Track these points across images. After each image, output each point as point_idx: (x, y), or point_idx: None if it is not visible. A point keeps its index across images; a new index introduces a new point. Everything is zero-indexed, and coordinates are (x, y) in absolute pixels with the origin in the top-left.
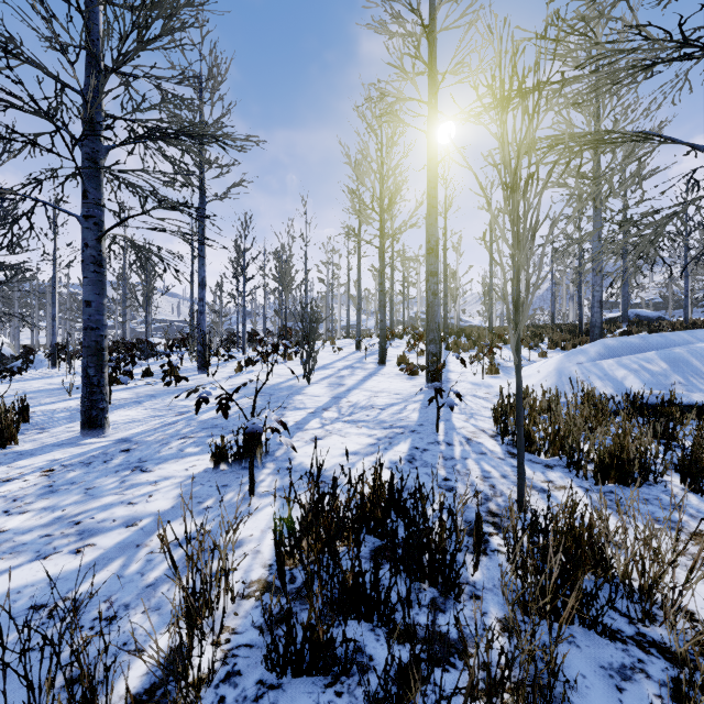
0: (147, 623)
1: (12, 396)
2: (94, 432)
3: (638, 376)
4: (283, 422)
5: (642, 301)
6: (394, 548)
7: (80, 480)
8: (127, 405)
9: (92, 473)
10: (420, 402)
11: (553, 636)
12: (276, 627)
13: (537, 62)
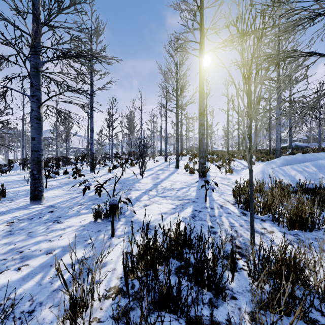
0: (51, 314)
1: (0, 183)
2: (36, 202)
3: (302, 174)
4: (128, 199)
5: (298, 139)
6: (188, 269)
7: (26, 227)
8: (54, 188)
9: (33, 224)
10: (196, 186)
11: (280, 324)
12: (123, 318)
13: (261, 10)
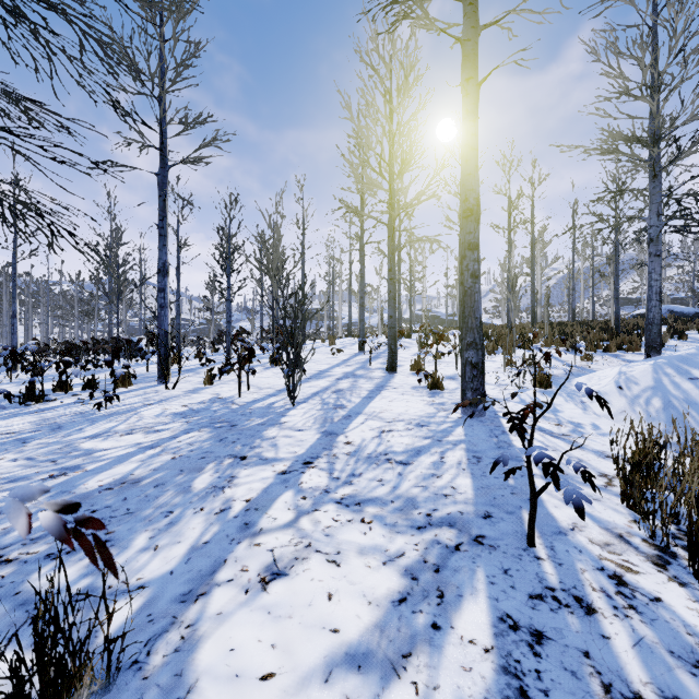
0: None
1: None
2: None
3: None
4: None
5: (665, 297)
6: None
7: None
8: None
9: None
10: (463, 445)
11: None
12: None
13: None
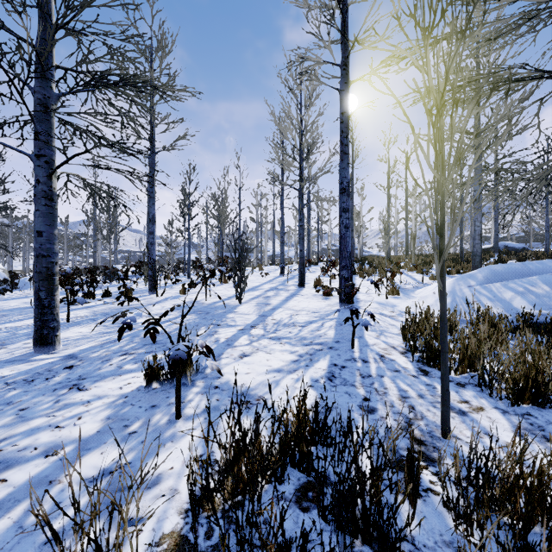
0: None
1: None
2: (45, 349)
3: (525, 298)
4: (208, 347)
5: (508, 236)
6: (322, 494)
7: (17, 399)
8: (82, 322)
9: (31, 392)
10: (335, 319)
11: None
12: None
13: None
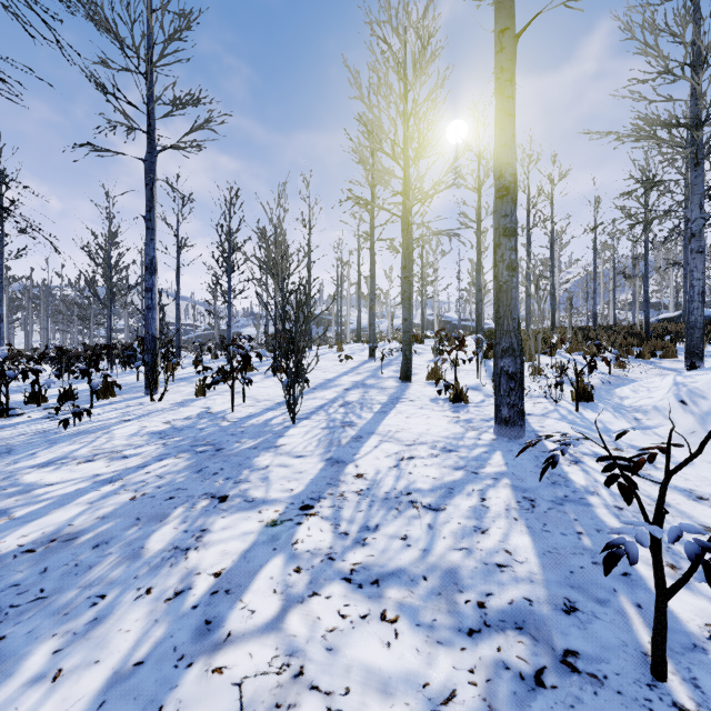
0: None
1: None
2: None
3: None
4: None
5: None
6: None
7: None
8: None
9: None
10: (506, 479)
11: None
12: None
13: None
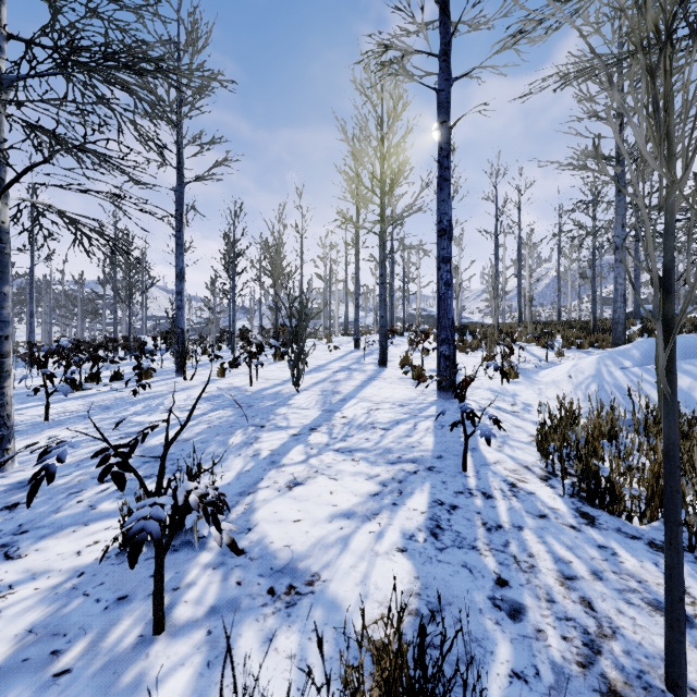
0: None
1: None
2: None
3: None
4: (211, 503)
5: (649, 297)
6: None
7: None
8: (67, 421)
9: None
10: (433, 418)
11: None
12: None
13: None
